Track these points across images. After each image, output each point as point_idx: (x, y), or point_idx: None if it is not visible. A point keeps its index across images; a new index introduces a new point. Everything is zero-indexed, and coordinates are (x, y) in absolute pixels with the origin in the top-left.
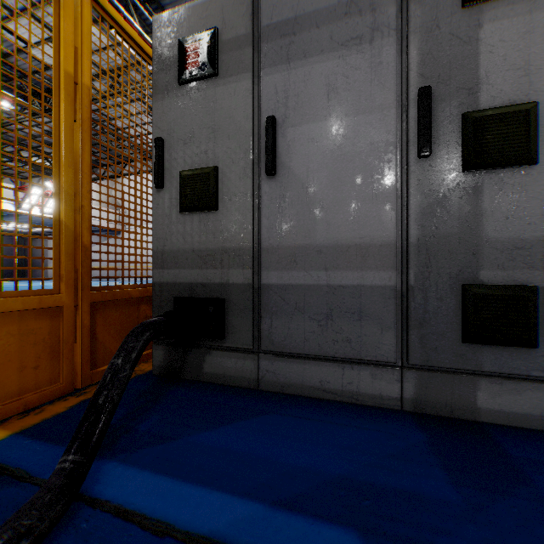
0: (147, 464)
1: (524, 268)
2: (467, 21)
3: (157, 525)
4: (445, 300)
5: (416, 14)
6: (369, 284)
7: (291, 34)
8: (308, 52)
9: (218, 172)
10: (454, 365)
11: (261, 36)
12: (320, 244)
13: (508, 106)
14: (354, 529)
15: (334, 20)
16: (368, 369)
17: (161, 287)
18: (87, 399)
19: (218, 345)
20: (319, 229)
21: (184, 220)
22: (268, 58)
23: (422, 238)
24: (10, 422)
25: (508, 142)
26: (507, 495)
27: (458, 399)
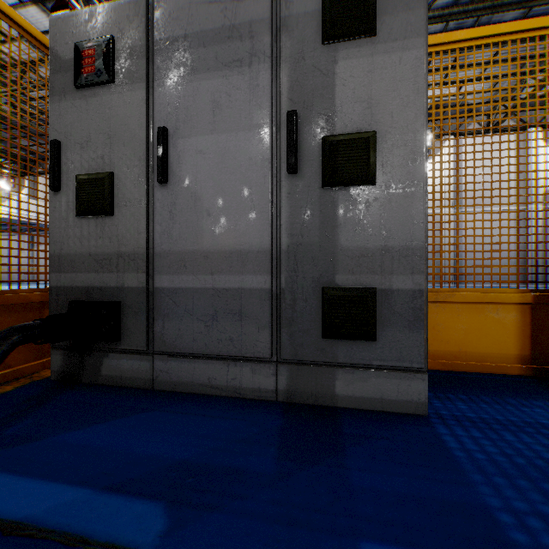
0: None
1: (369, 272)
2: (326, 56)
3: None
4: (309, 301)
5: (287, 44)
6: (248, 287)
7: (182, 50)
8: (196, 68)
9: (113, 177)
10: (316, 358)
11: (154, 48)
12: (207, 250)
13: (356, 133)
14: (164, 502)
15: (219, 42)
16: (249, 365)
17: (58, 291)
18: None
19: (114, 348)
20: (206, 235)
21: (81, 224)
22: (160, 70)
23: (291, 246)
24: None
25: (355, 164)
26: (316, 464)
27: (321, 388)
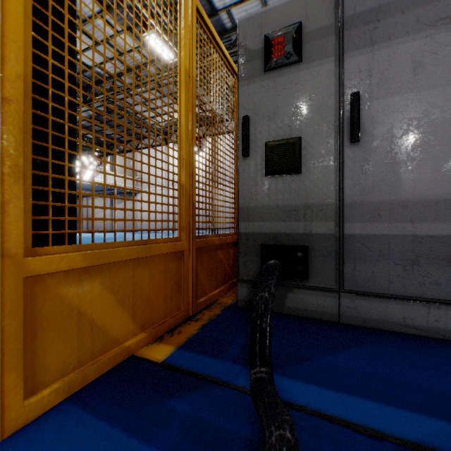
0: (306, 379)
1: None
2: None
3: (366, 430)
4: None
5: None
6: None
7: (375, 21)
8: (392, 35)
9: (301, 141)
10: None
11: (344, 25)
12: (406, 199)
13: None
14: None
15: (420, 5)
16: None
17: (247, 236)
18: (205, 324)
19: (301, 284)
20: (404, 186)
21: (268, 182)
22: (351, 43)
23: None
24: (165, 339)
25: None
26: None
27: None
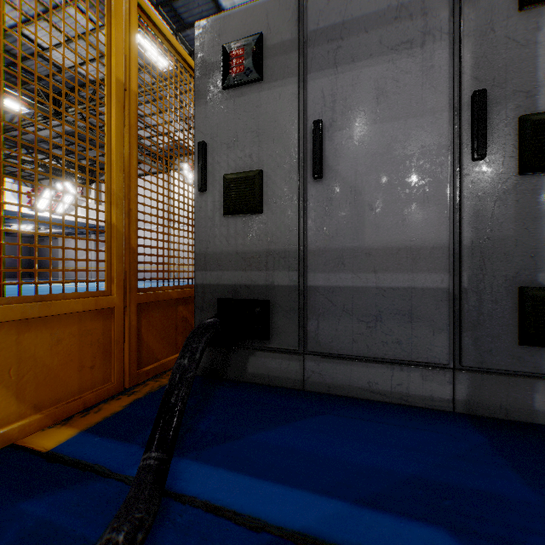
0: (219, 462)
1: None
2: (524, 24)
3: (250, 521)
4: (501, 302)
5: (470, 17)
6: (420, 286)
7: (339, 39)
8: (356, 56)
9: (262, 175)
10: (510, 367)
11: (307, 40)
12: (369, 246)
13: None
14: (443, 527)
15: (383, 25)
16: (418, 370)
17: (204, 289)
18: (139, 398)
19: (262, 346)
20: (367, 231)
21: (227, 223)
22: (314, 62)
23: (476, 240)
24: (73, 420)
25: None
26: None
27: (513, 401)
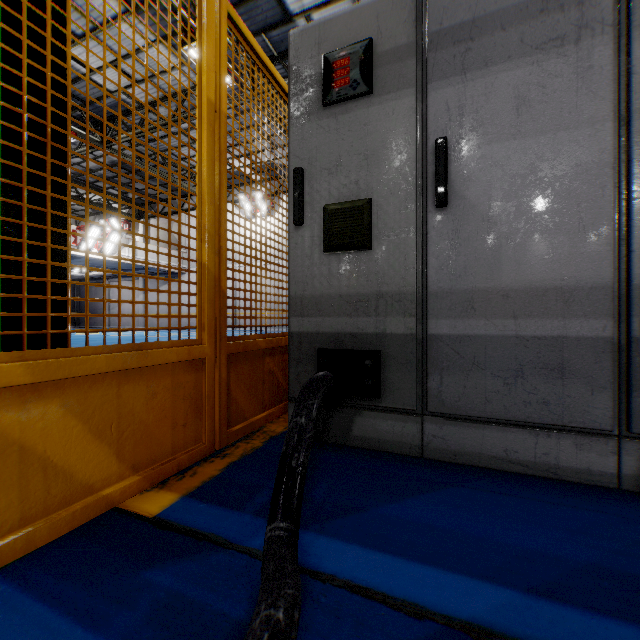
0: (349, 537)
1: None
2: None
3: (407, 606)
4: None
5: None
6: (574, 335)
7: (468, 40)
8: (490, 59)
9: (371, 204)
10: None
11: (427, 44)
12: (507, 287)
13: None
14: None
15: (526, 20)
16: (571, 437)
17: (301, 338)
18: (235, 461)
19: (371, 405)
20: (505, 269)
21: (328, 261)
22: (436, 69)
23: None
24: (170, 484)
25: None
26: None
27: None
